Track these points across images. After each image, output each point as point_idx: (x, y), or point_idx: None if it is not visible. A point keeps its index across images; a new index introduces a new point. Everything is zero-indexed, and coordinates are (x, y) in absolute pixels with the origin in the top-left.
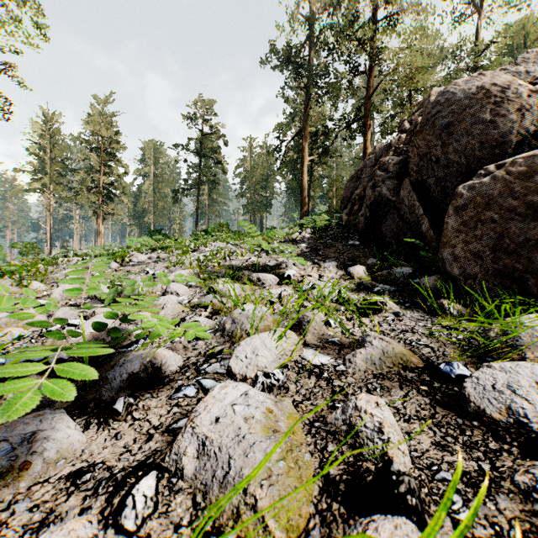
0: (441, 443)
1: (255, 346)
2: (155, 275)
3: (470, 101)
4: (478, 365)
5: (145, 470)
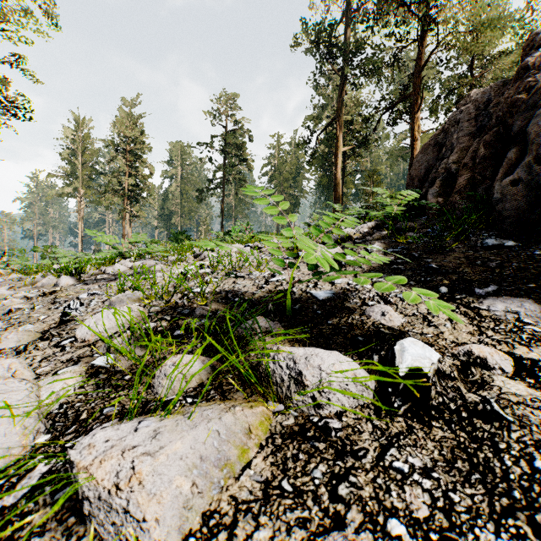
0: None
1: None
2: (67, 316)
3: None
4: None
5: None
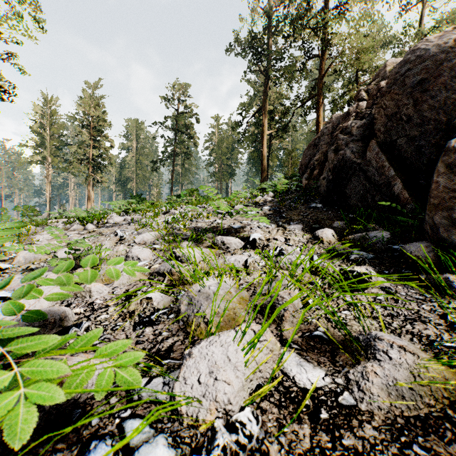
0: None
1: (214, 361)
2: (122, 237)
3: (445, 55)
4: None
5: None
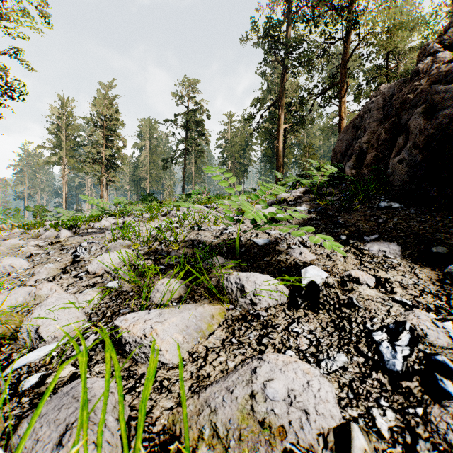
0: None
1: None
2: (77, 257)
3: None
4: None
5: None
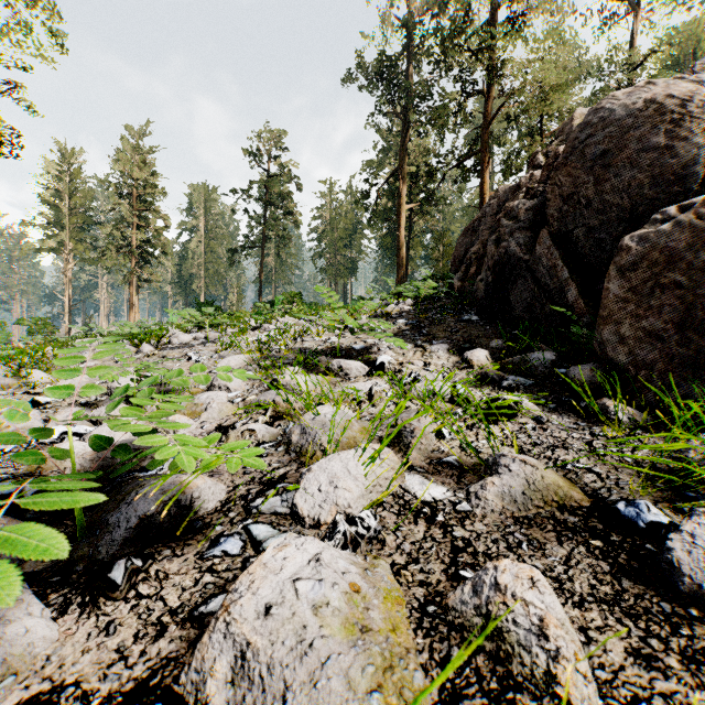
0: (643, 651)
1: (334, 473)
2: (199, 362)
3: (634, 120)
4: (676, 504)
5: (143, 701)
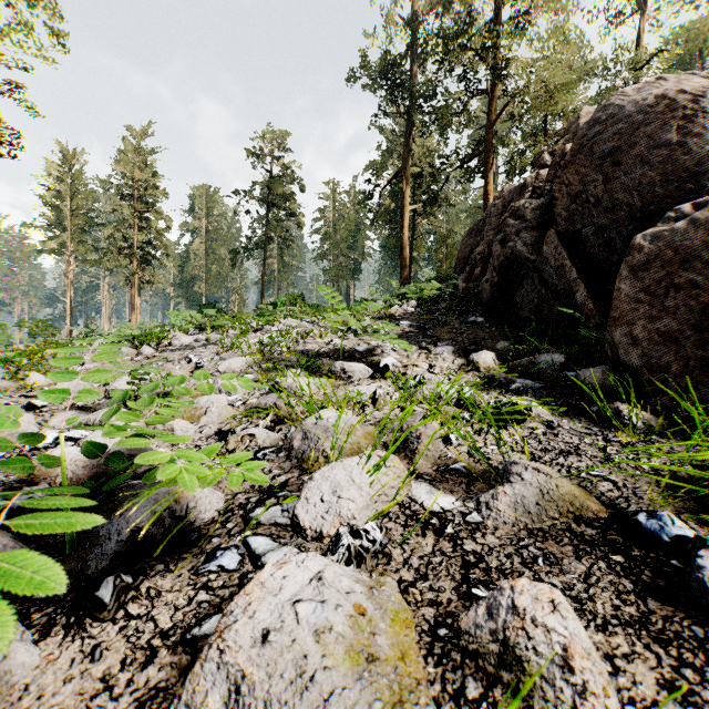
0: (676, 683)
1: (337, 482)
2: (199, 364)
3: (645, 116)
4: (700, 516)
5: None
